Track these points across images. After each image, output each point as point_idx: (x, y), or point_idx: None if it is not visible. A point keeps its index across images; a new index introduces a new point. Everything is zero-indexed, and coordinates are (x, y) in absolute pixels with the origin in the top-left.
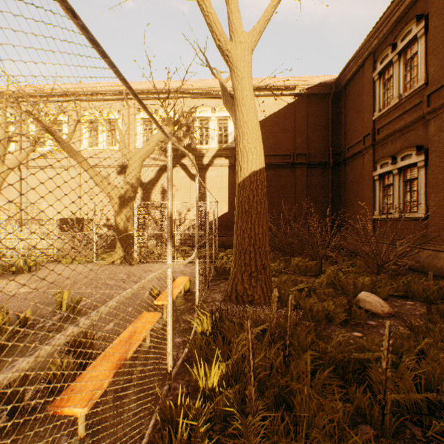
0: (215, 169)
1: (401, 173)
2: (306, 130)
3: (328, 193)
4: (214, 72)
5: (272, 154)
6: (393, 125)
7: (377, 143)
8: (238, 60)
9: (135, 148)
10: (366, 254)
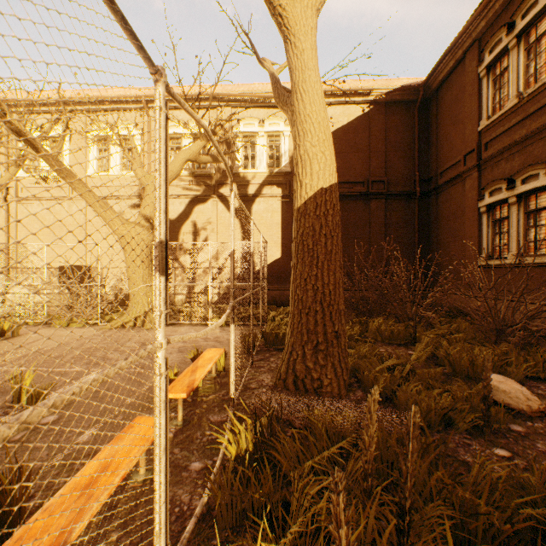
0: (264, 201)
1: (521, 201)
2: (385, 149)
3: (413, 233)
4: (262, 60)
5: (340, 181)
6: (509, 136)
7: (484, 163)
8: (296, 24)
9: None
10: (469, 314)
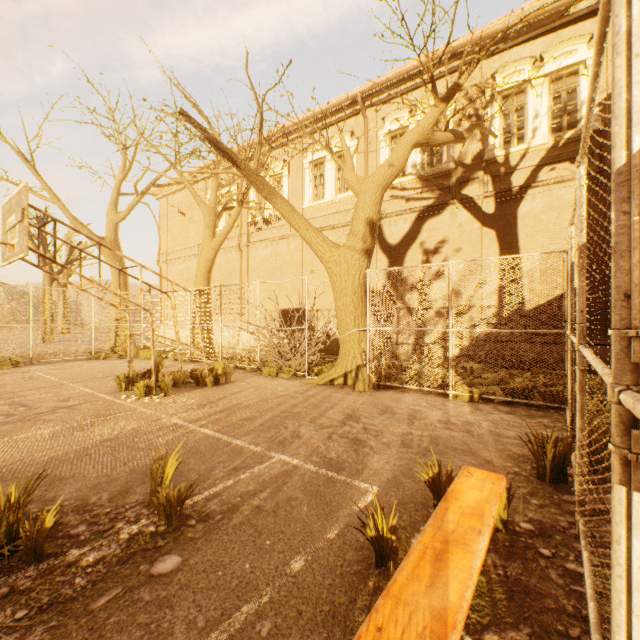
0: (542, 193)
1: None
2: None
3: None
4: None
5: None
6: None
7: None
8: None
9: None
10: None
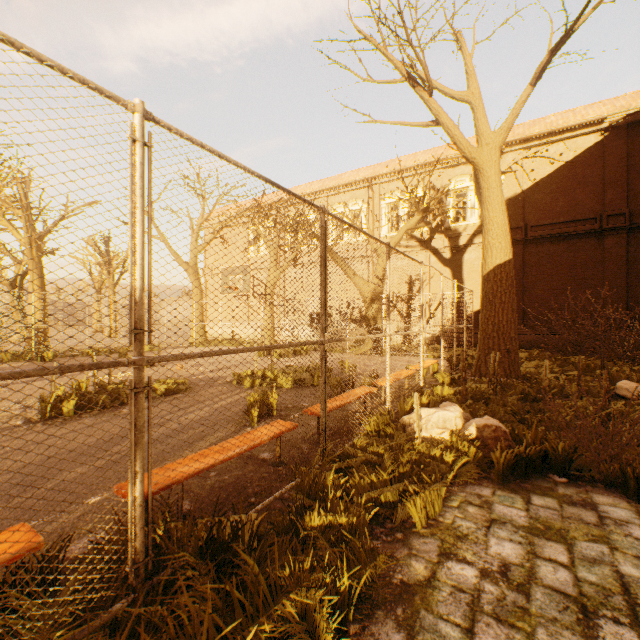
0: (475, 250)
1: None
2: (626, 176)
3: None
4: None
5: (563, 220)
6: None
7: None
8: (483, 162)
9: (380, 237)
10: None
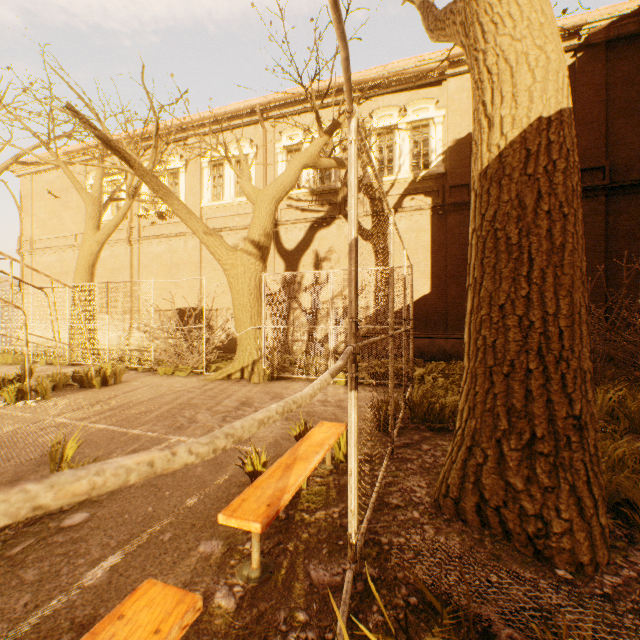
0: (405, 217)
1: None
2: (605, 116)
3: None
4: None
5: None
6: None
7: None
8: None
9: None
10: None
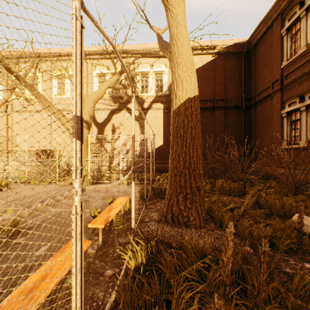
0: (153, 112)
1: (308, 109)
2: (224, 80)
3: (241, 130)
4: (152, 26)
5: None
6: (301, 70)
7: (284, 87)
8: None
9: None
10: (275, 178)
